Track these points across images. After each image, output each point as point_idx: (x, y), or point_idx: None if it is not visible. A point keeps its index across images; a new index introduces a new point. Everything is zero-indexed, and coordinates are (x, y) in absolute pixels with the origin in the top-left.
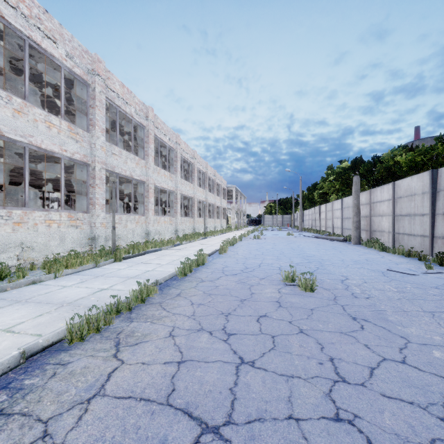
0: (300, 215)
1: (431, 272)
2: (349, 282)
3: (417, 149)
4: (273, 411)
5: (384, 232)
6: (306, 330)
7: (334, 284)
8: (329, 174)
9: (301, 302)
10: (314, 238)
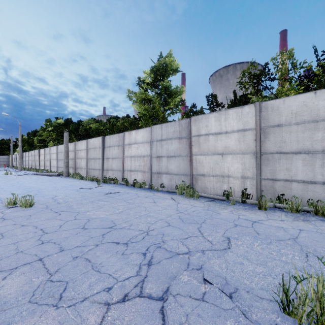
0: (20, 156)
1: (99, 186)
2: (57, 197)
3: (100, 122)
4: (7, 255)
5: (83, 168)
6: (26, 224)
7: (47, 200)
8: (47, 125)
9: (22, 213)
10: (34, 175)
